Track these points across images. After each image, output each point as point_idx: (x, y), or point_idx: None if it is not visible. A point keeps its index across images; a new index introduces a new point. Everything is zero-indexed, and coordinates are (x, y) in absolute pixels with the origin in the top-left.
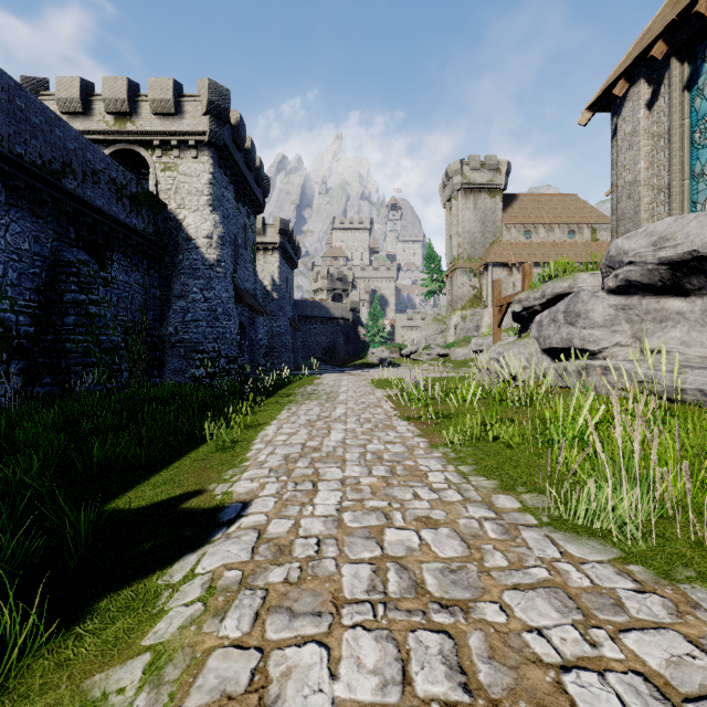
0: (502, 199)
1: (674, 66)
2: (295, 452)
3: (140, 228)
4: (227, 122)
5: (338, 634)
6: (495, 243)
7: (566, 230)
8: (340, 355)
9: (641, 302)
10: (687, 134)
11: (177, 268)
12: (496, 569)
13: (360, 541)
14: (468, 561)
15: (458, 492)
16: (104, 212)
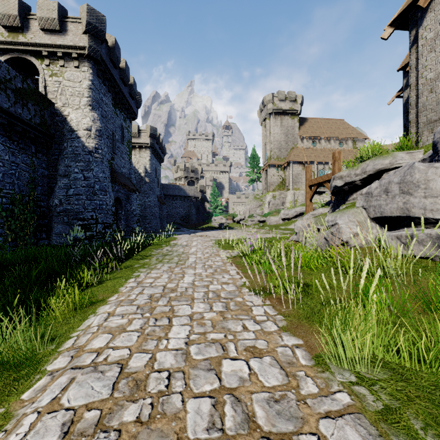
0: (298, 120)
1: None
2: (97, 400)
3: (26, 117)
4: (103, 41)
5: None
6: (294, 148)
7: (337, 141)
8: (193, 221)
9: None
10: None
11: (62, 154)
12: None
13: None
14: None
15: None
16: None
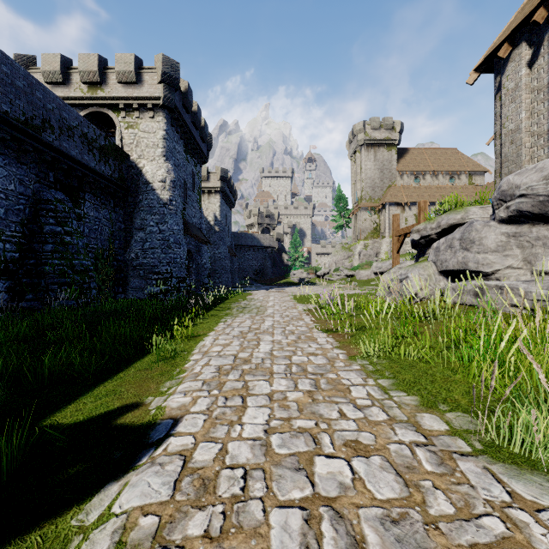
0: (396, 152)
1: None
2: (227, 363)
3: (108, 173)
4: (177, 89)
5: None
6: (391, 187)
7: (447, 176)
8: (268, 275)
9: (531, 229)
10: None
11: (137, 207)
12: (443, 519)
13: (289, 474)
14: (410, 506)
15: (383, 409)
16: (77, 160)
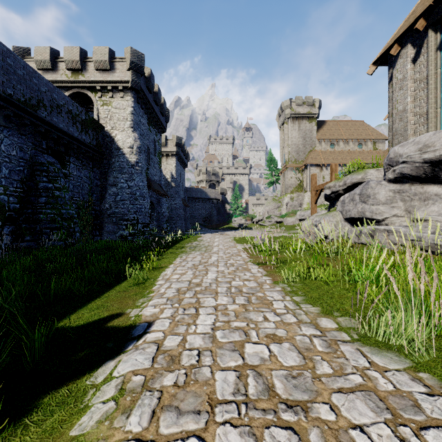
0: (316, 123)
1: (430, 35)
2: (184, 286)
3: (88, 141)
4: (142, 74)
5: (212, 430)
6: (312, 151)
7: (356, 143)
8: (214, 222)
9: (411, 187)
10: (439, 79)
11: (111, 167)
12: (325, 375)
13: (228, 353)
14: (304, 369)
15: (294, 315)
16: (64, 131)
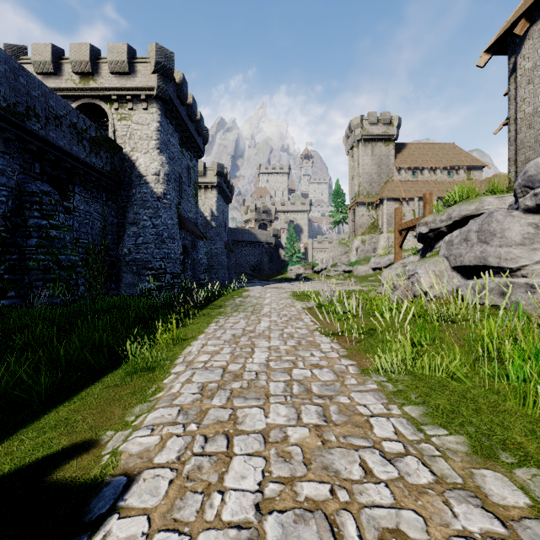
0: (394, 147)
1: None
2: (214, 380)
3: (99, 166)
4: (171, 79)
5: None
6: (389, 182)
7: (445, 171)
8: (265, 271)
9: None
10: None
11: (131, 200)
12: None
13: None
14: None
15: (423, 461)
16: (65, 151)
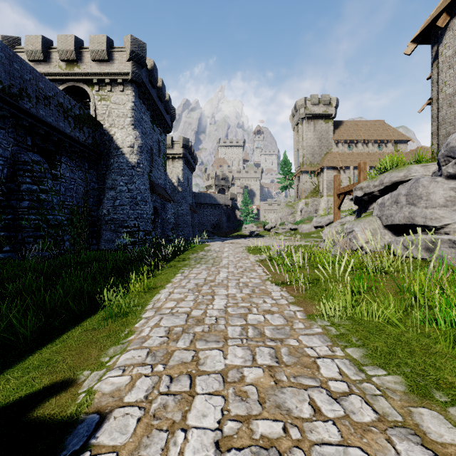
0: (332, 124)
1: None
2: (179, 324)
3: (82, 139)
4: (144, 66)
5: None
6: (328, 153)
7: (376, 144)
8: (224, 229)
9: None
10: None
11: (109, 169)
12: None
13: None
14: None
15: (365, 400)
16: (53, 127)
